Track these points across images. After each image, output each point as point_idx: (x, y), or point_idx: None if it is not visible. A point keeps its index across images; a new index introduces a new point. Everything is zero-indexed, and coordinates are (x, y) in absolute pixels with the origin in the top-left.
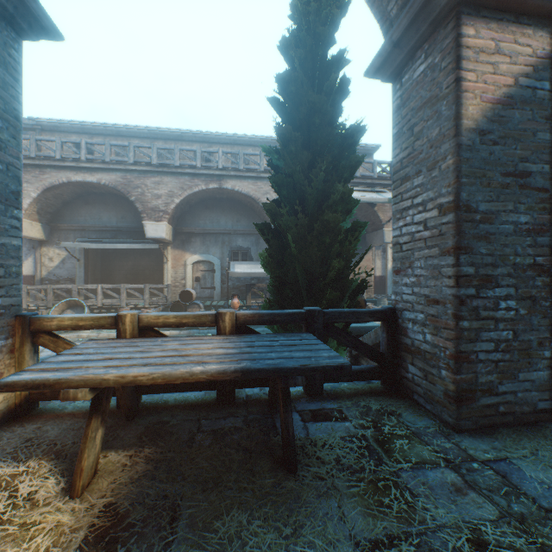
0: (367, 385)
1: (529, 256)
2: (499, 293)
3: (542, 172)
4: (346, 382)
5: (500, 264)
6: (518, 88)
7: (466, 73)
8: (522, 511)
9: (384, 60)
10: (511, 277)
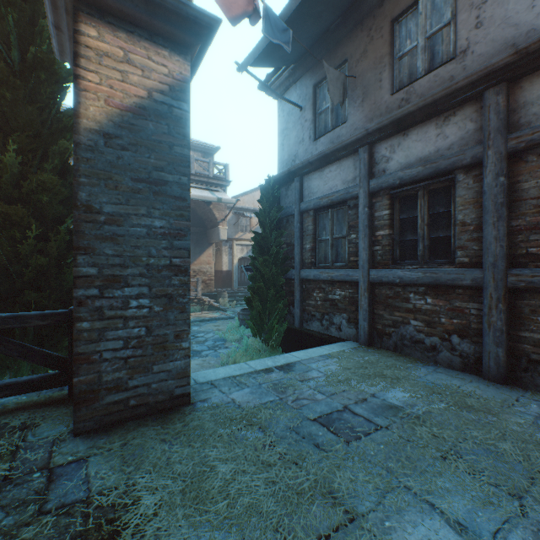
0: (50, 395)
1: (165, 258)
2: (131, 292)
3: (180, 183)
4: (29, 395)
5: (132, 265)
6: (153, 102)
7: (87, 73)
8: (8, 523)
9: (60, 43)
10: (145, 277)
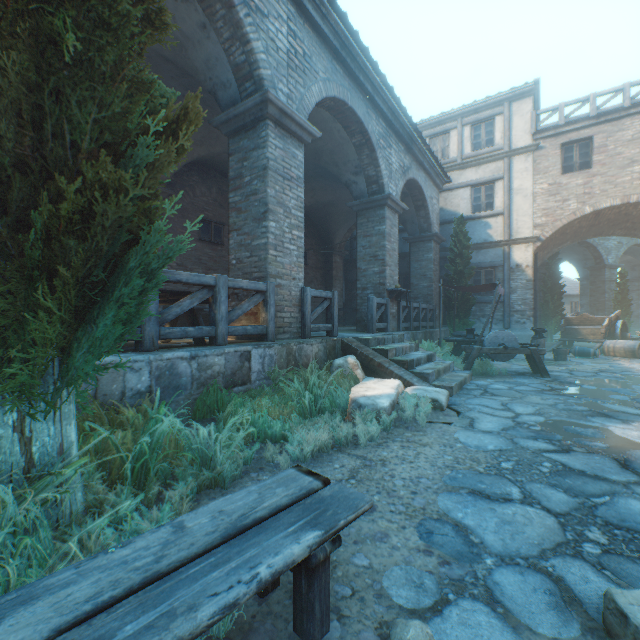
0: None
1: None
2: None
3: None
4: None
5: None
6: None
7: None
8: None
9: None
10: None
